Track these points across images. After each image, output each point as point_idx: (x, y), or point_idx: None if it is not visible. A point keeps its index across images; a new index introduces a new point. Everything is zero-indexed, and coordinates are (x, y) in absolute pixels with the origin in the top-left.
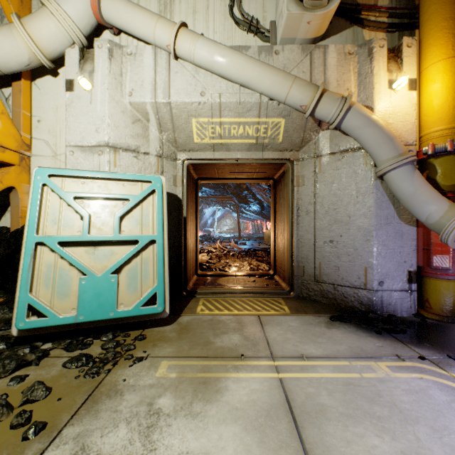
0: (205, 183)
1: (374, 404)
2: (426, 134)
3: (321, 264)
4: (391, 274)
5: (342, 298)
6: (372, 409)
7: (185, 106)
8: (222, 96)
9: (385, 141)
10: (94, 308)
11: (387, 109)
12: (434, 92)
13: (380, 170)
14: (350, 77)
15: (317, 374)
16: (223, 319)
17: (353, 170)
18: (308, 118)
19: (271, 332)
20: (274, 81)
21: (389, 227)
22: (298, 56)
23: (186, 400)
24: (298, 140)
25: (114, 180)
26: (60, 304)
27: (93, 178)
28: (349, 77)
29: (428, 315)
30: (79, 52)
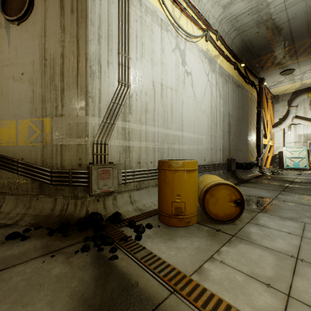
0: None
1: None
2: None
3: None
4: None
5: None
6: None
7: (310, 133)
8: None
9: None
10: (296, 166)
11: None
12: None
13: None
14: None
15: None
16: None
17: None
18: None
19: None
20: None
21: None
22: None
23: None
24: None
25: (296, 148)
26: (290, 165)
27: (292, 148)
28: None
29: None
30: (287, 127)
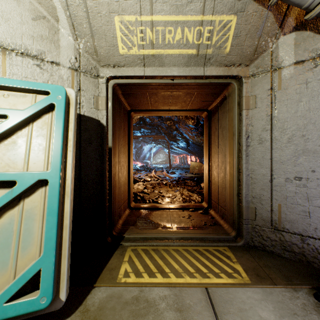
0: (143, 125)
1: None
2: None
3: (282, 207)
4: None
5: (315, 255)
6: None
7: None
8: None
9: None
10: None
11: None
12: None
13: None
14: None
15: None
16: (155, 298)
17: None
18: (268, 14)
19: None
20: None
21: None
22: None
23: None
24: (250, 49)
25: None
26: None
27: None
28: None
29: None
30: None
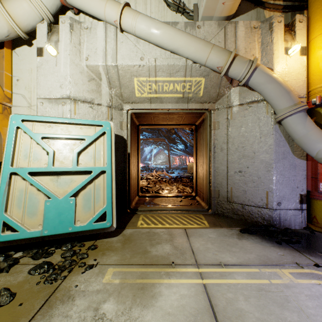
0: (145, 129)
1: (284, 309)
2: (314, 89)
3: (232, 189)
4: (287, 197)
5: (248, 215)
6: (283, 315)
7: (128, 68)
8: (157, 60)
9: (283, 93)
10: (56, 224)
11: (284, 70)
12: (320, 57)
13: (279, 117)
14: (255, 45)
15: (234, 280)
16: (158, 231)
17: (257, 117)
18: (222, 77)
19: (195, 242)
20: (197, 48)
21: (285, 161)
22: (215, 30)
23: (126, 305)
24: (214, 94)
25: (73, 125)
26: (29, 221)
27: (57, 123)
28: (254, 46)
29: (316, 228)
30: (47, 27)
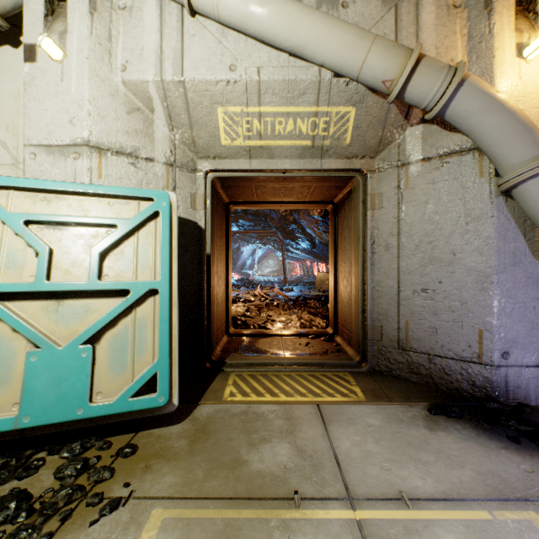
0: (242, 215)
1: None
2: None
3: (409, 324)
4: (520, 341)
5: (442, 376)
6: None
7: (206, 87)
8: (261, 71)
9: (520, 132)
10: (50, 402)
11: (515, 89)
12: None
13: (509, 180)
14: (455, 41)
15: None
16: (263, 411)
17: (460, 182)
18: (390, 106)
19: (340, 438)
20: (343, 41)
21: (517, 269)
22: (376, 10)
23: None
24: (373, 141)
25: (94, 197)
26: None
27: (59, 193)
28: (454, 42)
29: None
30: (44, 3)
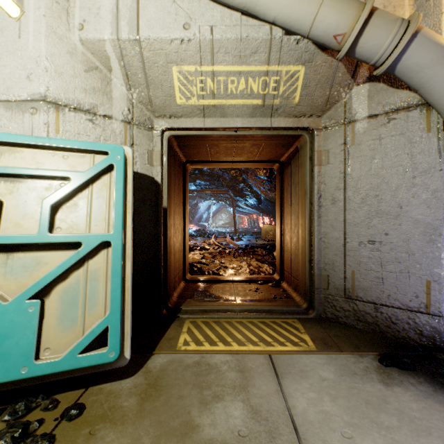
0: (199, 176)
1: None
2: None
3: (355, 274)
4: None
5: (388, 325)
6: None
7: (161, 45)
8: (214, 29)
9: None
10: None
11: None
12: None
13: None
14: (402, 0)
15: None
16: (216, 362)
17: (407, 138)
18: (338, 65)
19: (295, 396)
20: None
21: None
22: None
23: None
24: (321, 100)
25: (48, 150)
26: None
27: (12, 145)
28: (401, 1)
29: None
30: None
